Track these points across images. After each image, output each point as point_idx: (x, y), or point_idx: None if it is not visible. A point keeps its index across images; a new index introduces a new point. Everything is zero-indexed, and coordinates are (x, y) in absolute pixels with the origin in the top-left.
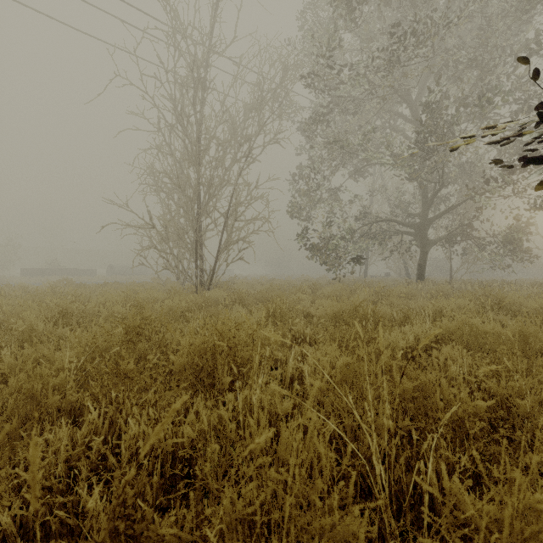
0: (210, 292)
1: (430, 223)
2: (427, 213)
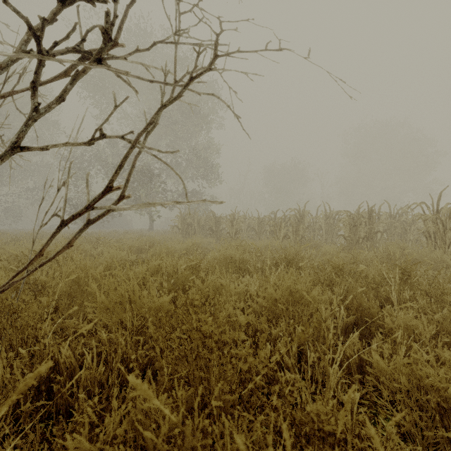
0: None
1: None
2: None
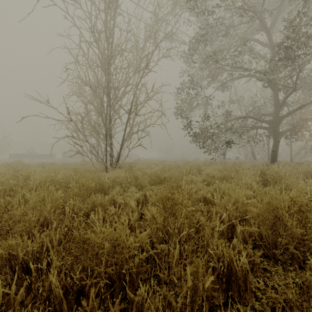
0: (113, 172)
1: (281, 119)
2: (278, 112)
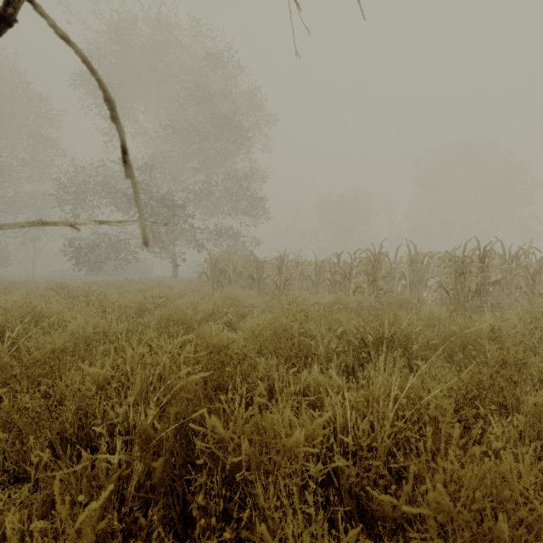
0: None
1: None
2: None
